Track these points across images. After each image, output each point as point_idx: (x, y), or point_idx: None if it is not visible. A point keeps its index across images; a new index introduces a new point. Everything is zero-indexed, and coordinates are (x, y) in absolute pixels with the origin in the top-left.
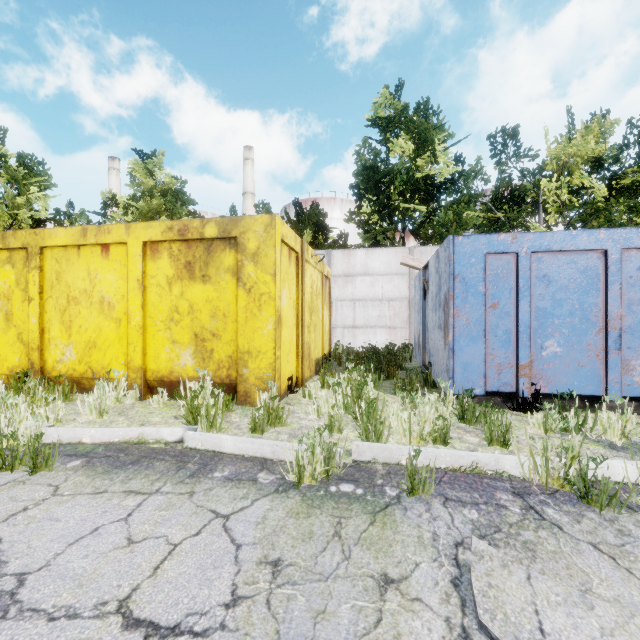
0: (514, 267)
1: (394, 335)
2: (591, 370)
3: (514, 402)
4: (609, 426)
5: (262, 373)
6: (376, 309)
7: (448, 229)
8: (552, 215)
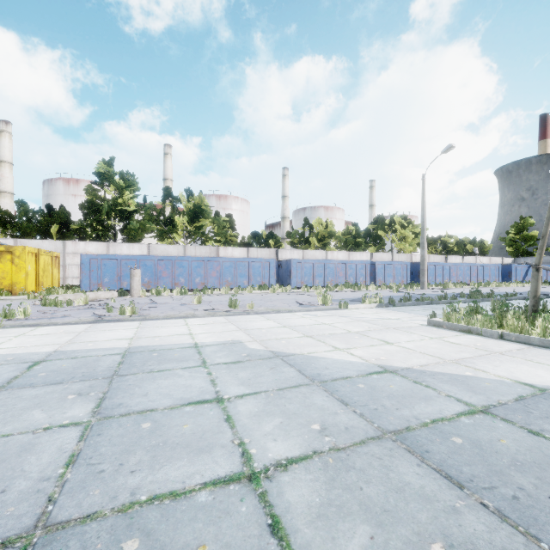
0: (98, 262)
1: None
2: (115, 285)
3: None
4: None
5: (21, 288)
6: None
7: (138, 232)
8: (181, 231)
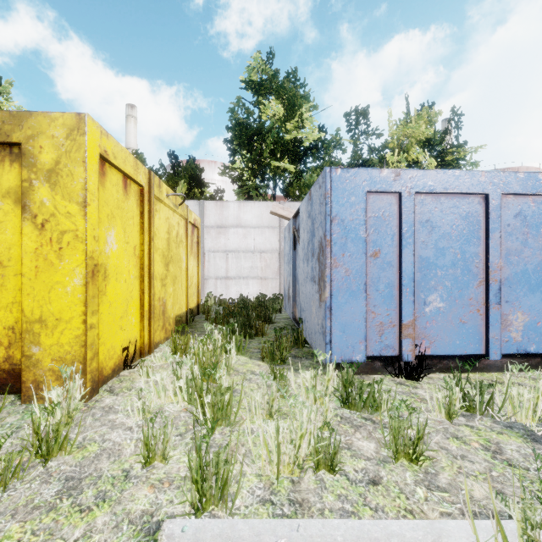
0: (397, 209)
1: (265, 285)
2: (472, 327)
3: (395, 366)
4: (519, 404)
5: (63, 352)
6: (248, 260)
7: None
8: None
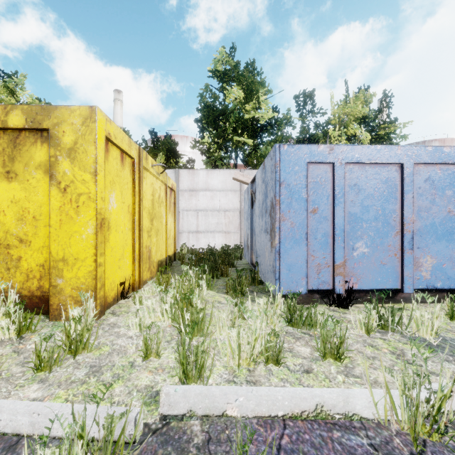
0: (331, 176)
1: (229, 238)
2: (391, 267)
3: (330, 298)
4: (421, 323)
5: (80, 283)
6: (215, 218)
7: None
8: None
